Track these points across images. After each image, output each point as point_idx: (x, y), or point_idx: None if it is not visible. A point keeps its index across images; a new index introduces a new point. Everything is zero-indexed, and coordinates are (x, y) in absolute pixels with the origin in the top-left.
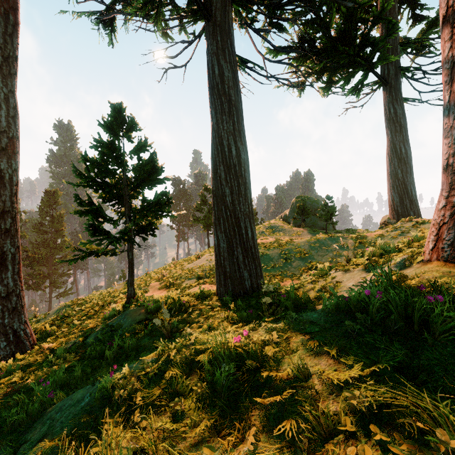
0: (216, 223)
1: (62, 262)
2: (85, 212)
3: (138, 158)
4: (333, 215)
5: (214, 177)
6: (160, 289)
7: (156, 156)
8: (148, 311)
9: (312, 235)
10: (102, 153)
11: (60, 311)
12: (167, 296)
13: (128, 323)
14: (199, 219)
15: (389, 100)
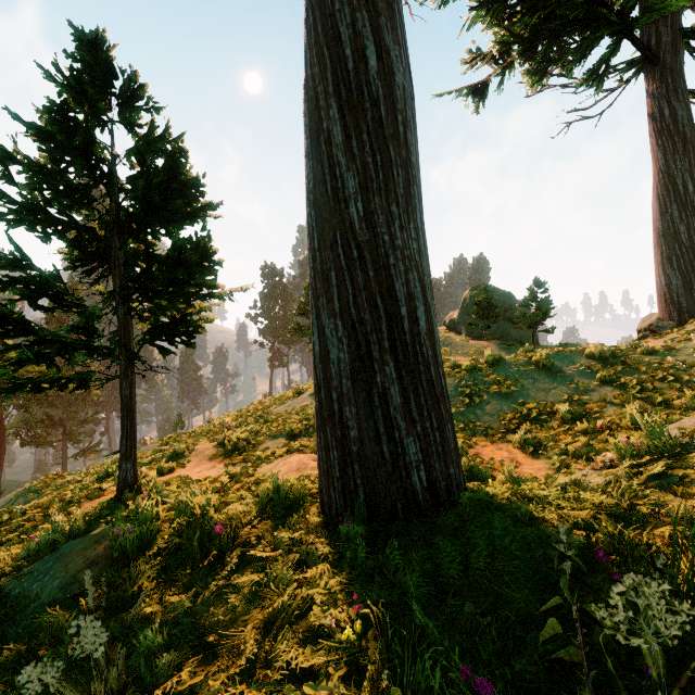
0: (317, 289)
1: (84, 401)
2: (4, 282)
3: (139, 156)
4: (548, 314)
5: (311, 149)
6: (212, 459)
7: (187, 158)
8: (113, 553)
9: (507, 353)
10: (38, 133)
11: (16, 501)
12: (184, 499)
13: (48, 592)
14: (303, 328)
15: (660, 93)
